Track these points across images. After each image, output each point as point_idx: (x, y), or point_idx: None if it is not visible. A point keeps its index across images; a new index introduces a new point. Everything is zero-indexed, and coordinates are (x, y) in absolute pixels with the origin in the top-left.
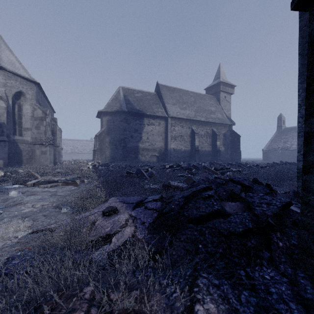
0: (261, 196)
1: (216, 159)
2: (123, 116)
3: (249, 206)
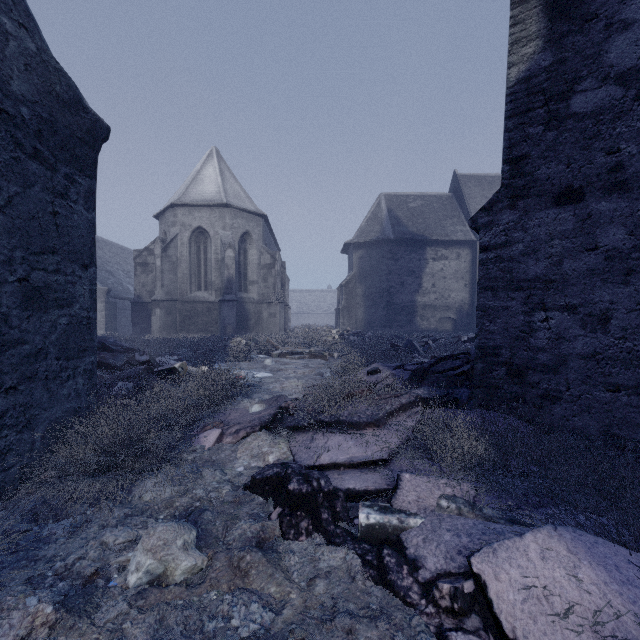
0: None
1: None
2: (387, 247)
3: None
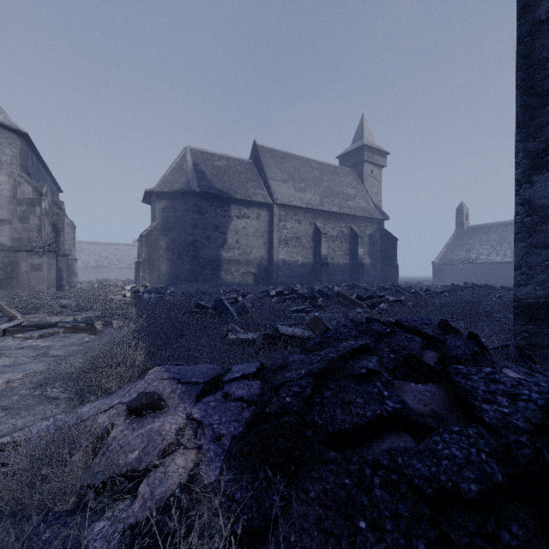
0: (489, 375)
1: (357, 278)
2: (193, 200)
3: (466, 399)
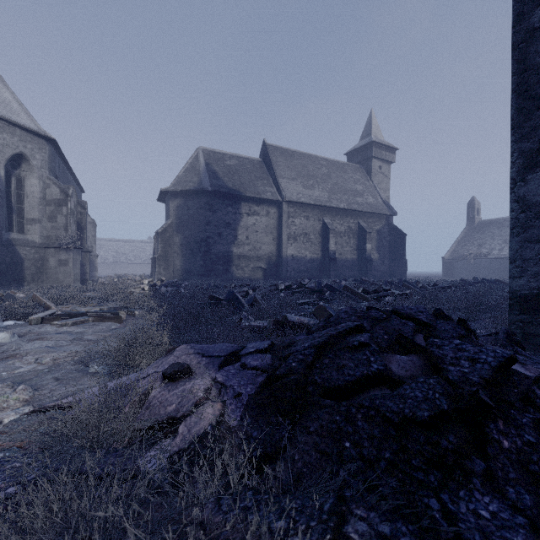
0: (458, 346)
1: (365, 273)
2: (205, 198)
3: (437, 364)
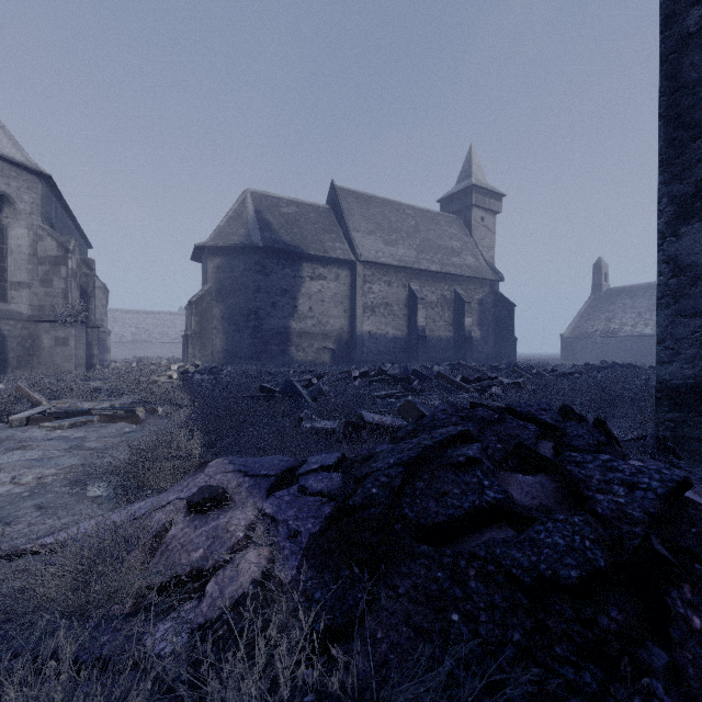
0: (606, 463)
1: (464, 356)
2: (255, 257)
3: (578, 489)
